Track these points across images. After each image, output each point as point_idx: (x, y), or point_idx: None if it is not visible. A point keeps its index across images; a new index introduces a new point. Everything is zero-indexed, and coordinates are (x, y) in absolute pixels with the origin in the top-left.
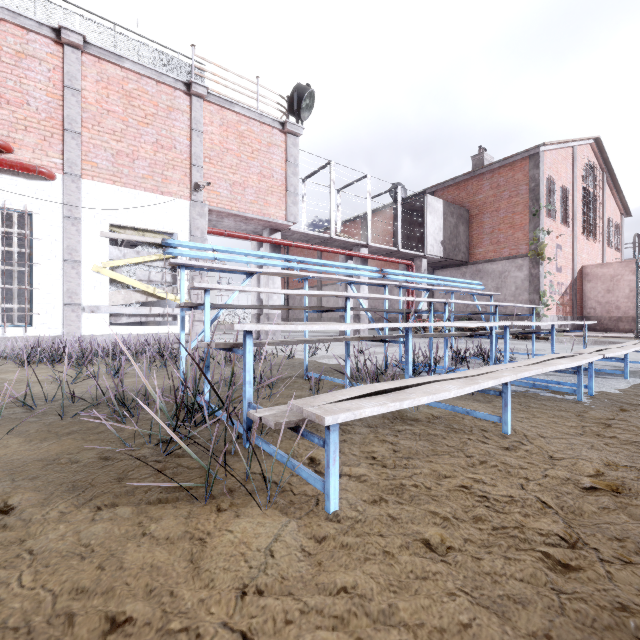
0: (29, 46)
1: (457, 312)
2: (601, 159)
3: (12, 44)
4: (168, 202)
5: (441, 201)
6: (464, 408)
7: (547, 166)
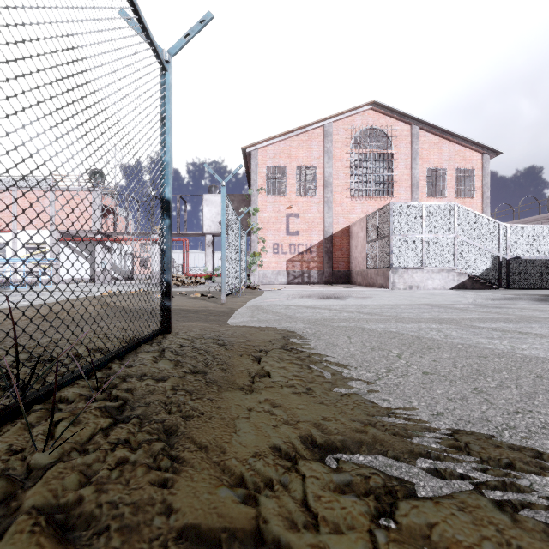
0: (5, 195)
1: (1, 271)
2: (397, 116)
3: (1, 196)
4: (43, 232)
5: (219, 195)
6: None
7: (269, 157)
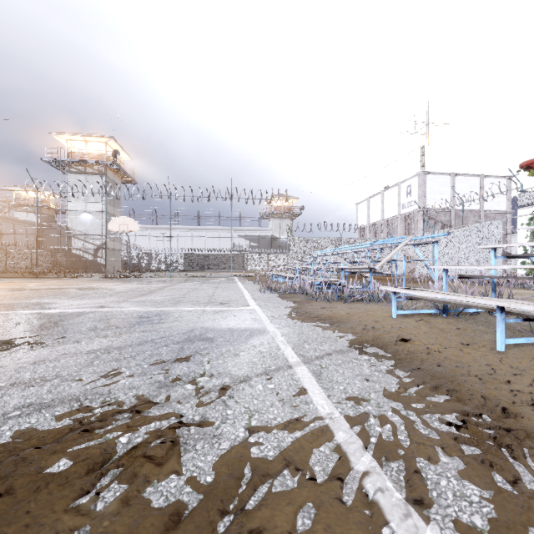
0: None
1: None
2: None
3: None
4: None
5: None
6: (529, 337)
7: None
